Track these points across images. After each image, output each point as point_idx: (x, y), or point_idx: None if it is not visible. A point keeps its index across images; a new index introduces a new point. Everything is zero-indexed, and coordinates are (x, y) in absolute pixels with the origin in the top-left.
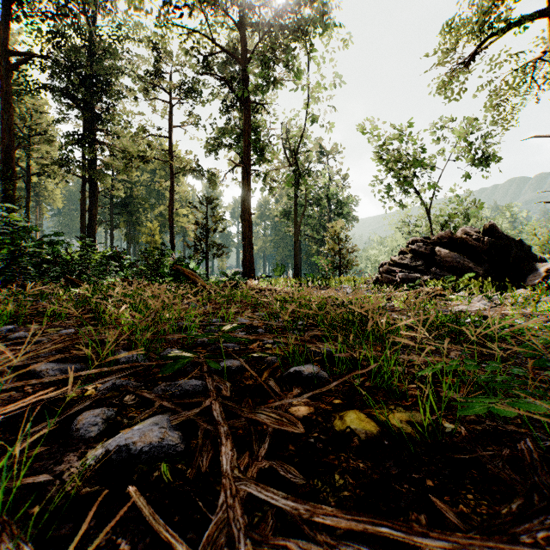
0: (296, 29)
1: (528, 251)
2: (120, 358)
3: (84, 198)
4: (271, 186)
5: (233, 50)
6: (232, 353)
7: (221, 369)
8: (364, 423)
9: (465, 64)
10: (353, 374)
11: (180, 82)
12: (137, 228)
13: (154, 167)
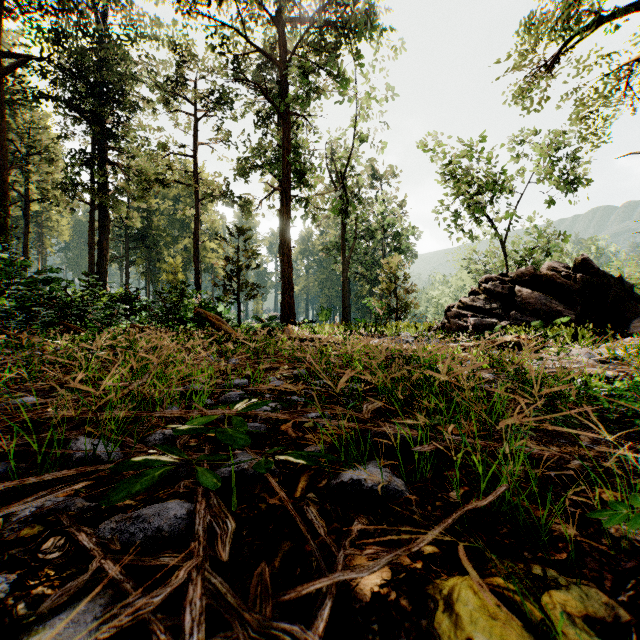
0: (345, 25)
1: (629, 291)
2: (74, 452)
3: (93, 229)
4: (314, 214)
5: (269, 52)
6: (247, 449)
7: (229, 475)
8: (500, 624)
9: (549, 66)
10: (465, 509)
11: (207, 91)
12: (157, 264)
13: (177, 193)
